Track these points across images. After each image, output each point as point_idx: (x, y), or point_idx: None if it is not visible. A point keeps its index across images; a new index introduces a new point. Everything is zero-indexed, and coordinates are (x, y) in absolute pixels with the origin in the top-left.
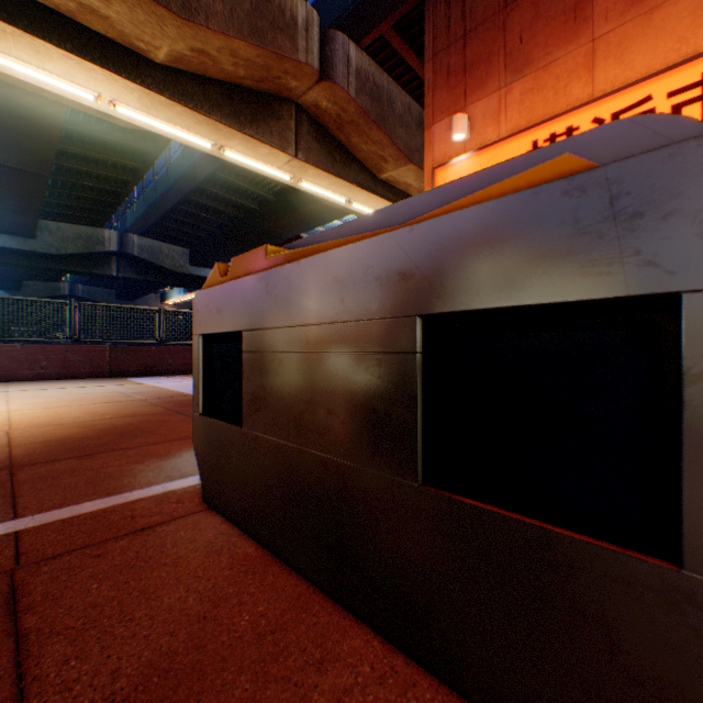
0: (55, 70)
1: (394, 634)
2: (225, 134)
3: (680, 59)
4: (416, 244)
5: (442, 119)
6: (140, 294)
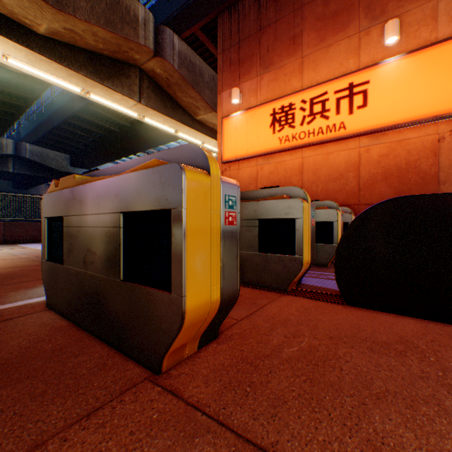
0: None
1: (114, 343)
2: (90, 84)
3: (341, 74)
4: (120, 184)
5: (227, 89)
6: (32, 185)
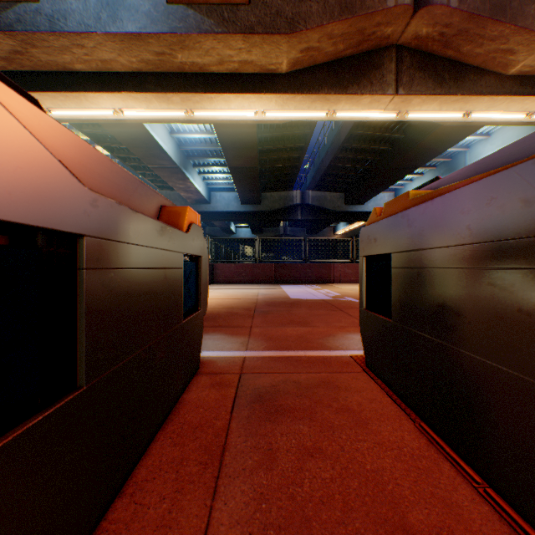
0: (235, 107)
1: None
2: (332, 101)
3: None
4: None
5: None
6: (318, 229)
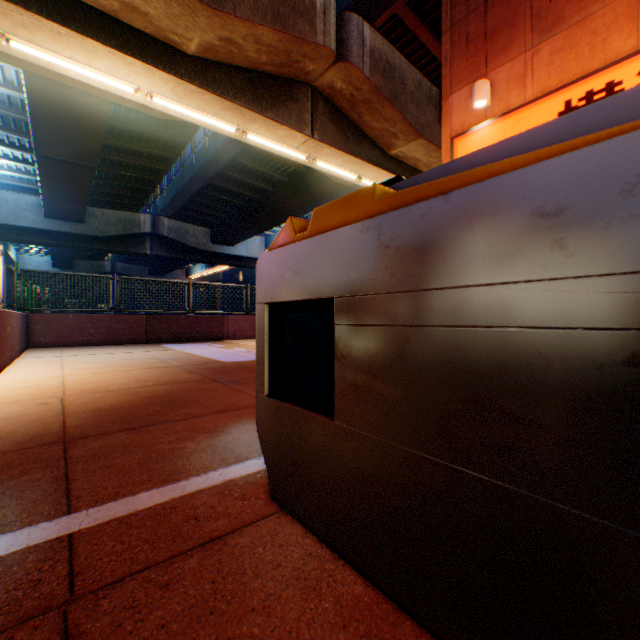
0: (101, 67)
1: None
2: (248, 118)
3: None
4: None
5: (460, 88)
6: (168, 270)
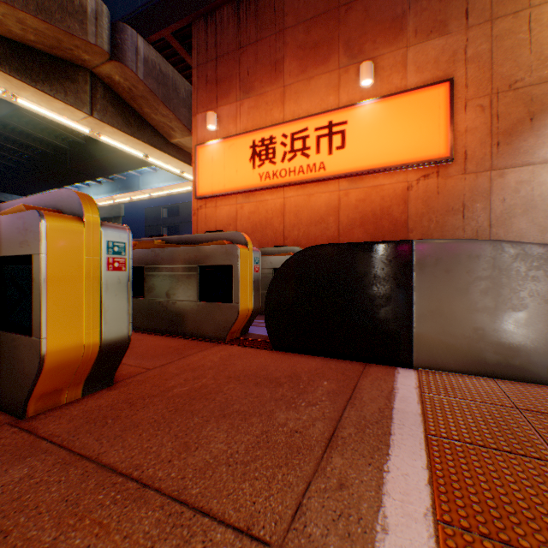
0: None
1: None
2: (17, 85)
3: (322, 111)
4: None
5: (203, 111)
6: None
